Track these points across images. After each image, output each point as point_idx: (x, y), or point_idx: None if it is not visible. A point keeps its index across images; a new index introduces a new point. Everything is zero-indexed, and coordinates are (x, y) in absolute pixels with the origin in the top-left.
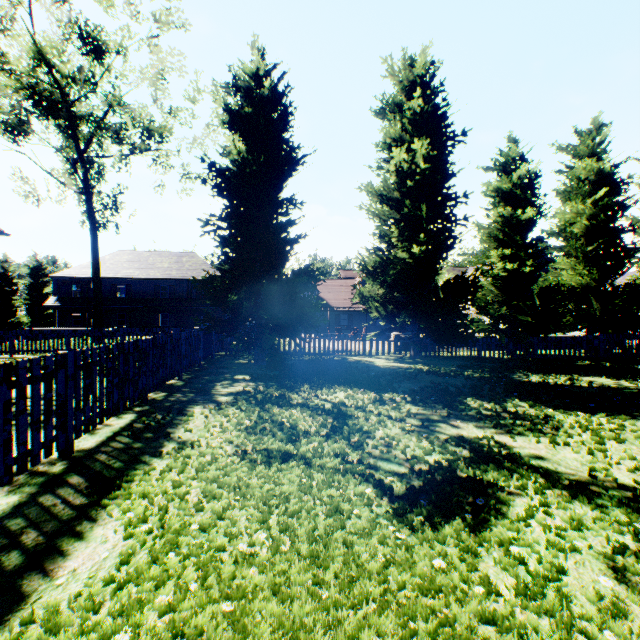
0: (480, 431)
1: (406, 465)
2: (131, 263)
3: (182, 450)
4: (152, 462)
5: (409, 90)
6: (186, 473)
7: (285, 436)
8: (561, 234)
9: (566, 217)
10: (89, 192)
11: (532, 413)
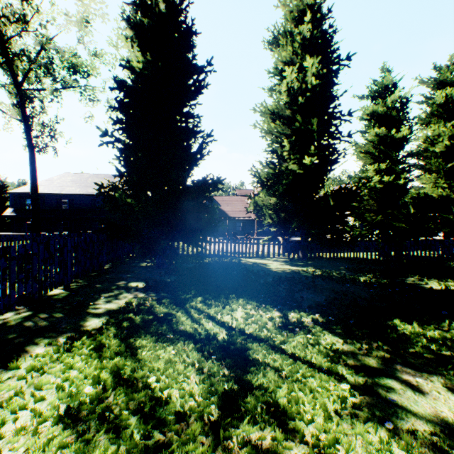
0: None
1: None
2: (74, 182)
3: None
4: None
5: (298, 19)
6: None
7: (139, 435)
8: (422, 154)
9: (427, 139)
10: (27, 119)
11: None
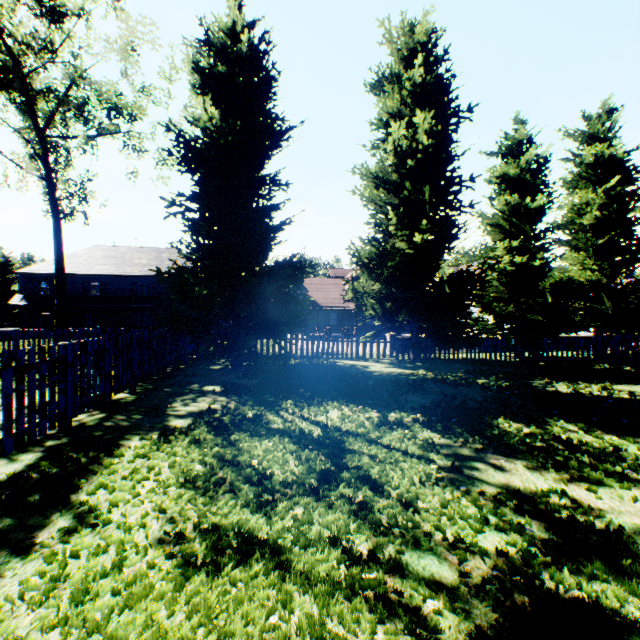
0: (538, 477)
1: (451, 560)
2: (106, 259)
3: (70, 537)
4: (4, 569)
5: (408, 60)
6: (49, 606)
7: (252, 495)
8: (568, 227)
9: (573, 208)
10: (50, 177)
11: (595, 444)
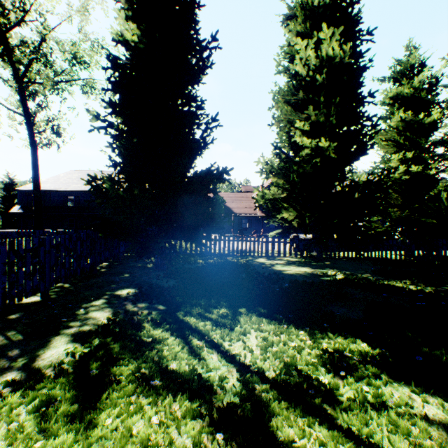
0: None
1: None
2: (80, 179)
3: None
4: None
5: None
6: None
7: None
8: None
9: None
10: (28, 114)
11: None
